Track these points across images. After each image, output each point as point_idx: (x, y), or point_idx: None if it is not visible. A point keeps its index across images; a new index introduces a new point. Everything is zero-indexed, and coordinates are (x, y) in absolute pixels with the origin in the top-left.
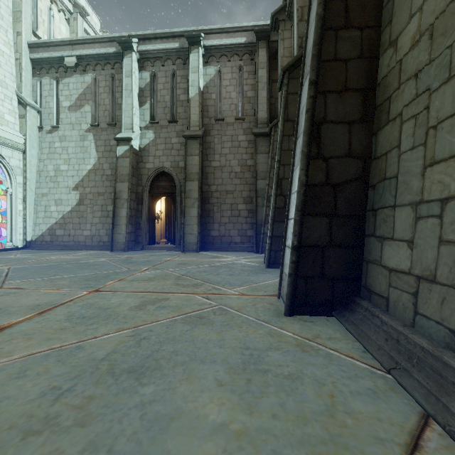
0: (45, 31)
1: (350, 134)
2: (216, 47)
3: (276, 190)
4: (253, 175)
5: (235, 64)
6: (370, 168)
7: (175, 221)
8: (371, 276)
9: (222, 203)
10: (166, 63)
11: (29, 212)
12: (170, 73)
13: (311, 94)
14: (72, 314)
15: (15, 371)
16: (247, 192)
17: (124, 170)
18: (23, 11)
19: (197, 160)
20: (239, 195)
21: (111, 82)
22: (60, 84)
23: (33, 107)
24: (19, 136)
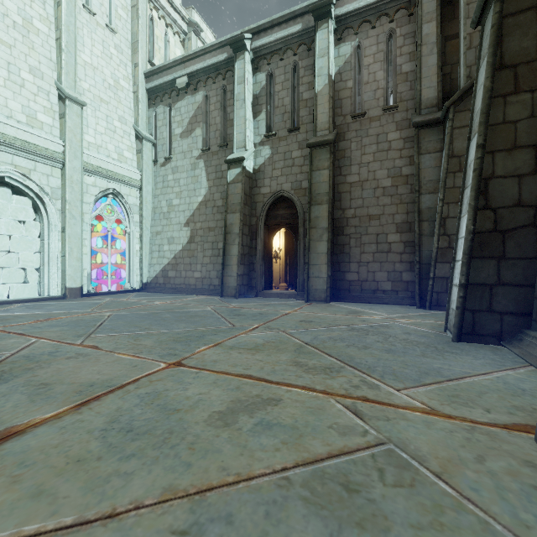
0: (161, 59)
1: None
2: (353, 13)
3: (476, 201)
4: (412, 190)
5: (383, 29)
6: None
7: (296, 260)
8: None
9: (363, 234)
10: (285, 56)
11: (145, 253)
12: (291, 67)
13: None
14: (118, 417)
15: None
16: (401, 215)
17: (235, 198)
18: (139, 40)
19: (326, 175)
20: (389, 221)
21: (223, 95)
22: (173, 110)
23: (149, 140)
24: (136, 172)
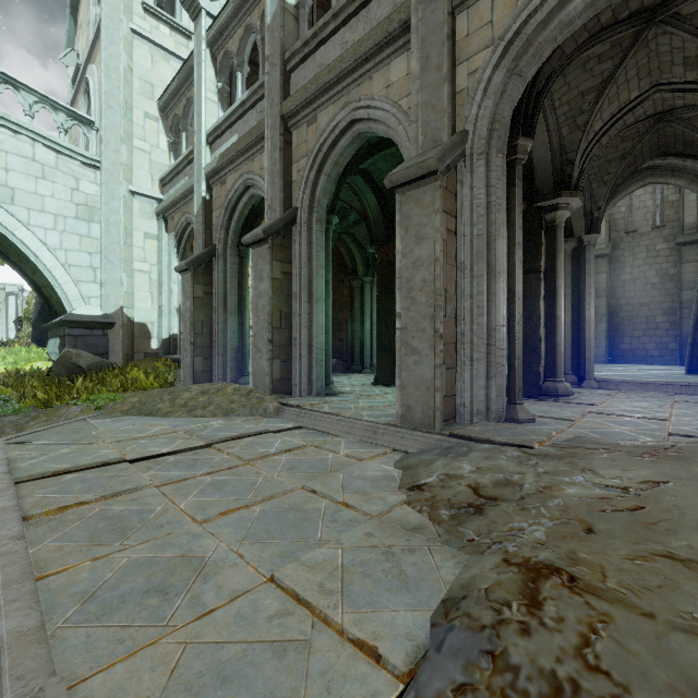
0: None
1: None
2: None
3: None
4: (677, 285)
5: None
6: None
7: None
8: None
9: (635, 316)
10: None
11: None
12: None
13: None
14: None
15: None
16: (667, 303)
17: None
18: None
19: (604, 277)
20: (657, 307)
21: None
22: None
23: None
24: None
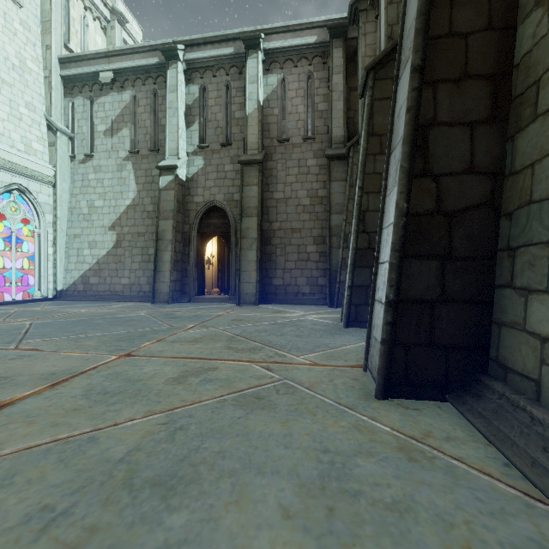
0: (79, 44)
1: (473, 141)
2: (279, 50)
3: (358, 226)
4: (326, 209)
5: (303, 70)
6: (503, 189)
7: (229, 267)
8: (507, 346)
9: (287, 244)
10: (217, 73)
11: (60, 257)
12: (223, 85)
13: (415, 85)
14: (92, 388)
15: (0, 475)
16: (318, 230)
17: (167, 205)
18: (52, 20)
19: (255, 191)
20: (308, 234)
21: (154, 99)
22: (95, 104)
23: (64, 133)
24: (48, 167)
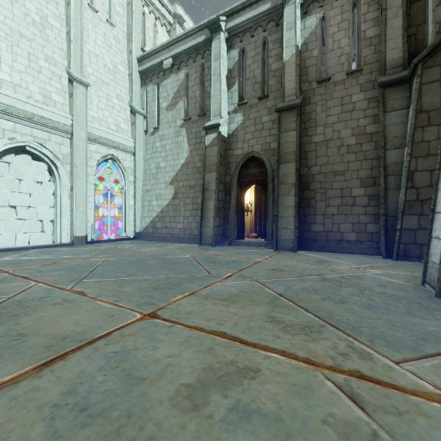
0: (151, 46)
1: None
2: None
3: None
4: (376, 146)
5: None
6: None
7: (266, 213)
8: None
9: (328, 188)
10: (255, 33)
11: (137, 207)
12: (261, 42)
13: None
14: (77, 386)
15: None
16: (366, 171)
17: (212, 159)
18: (133, 31)
19: (293, 136)
20: (353, 176)
21: (201, 72)
22: (160, 87)
23: (141, 114)
24: (130, 140)
